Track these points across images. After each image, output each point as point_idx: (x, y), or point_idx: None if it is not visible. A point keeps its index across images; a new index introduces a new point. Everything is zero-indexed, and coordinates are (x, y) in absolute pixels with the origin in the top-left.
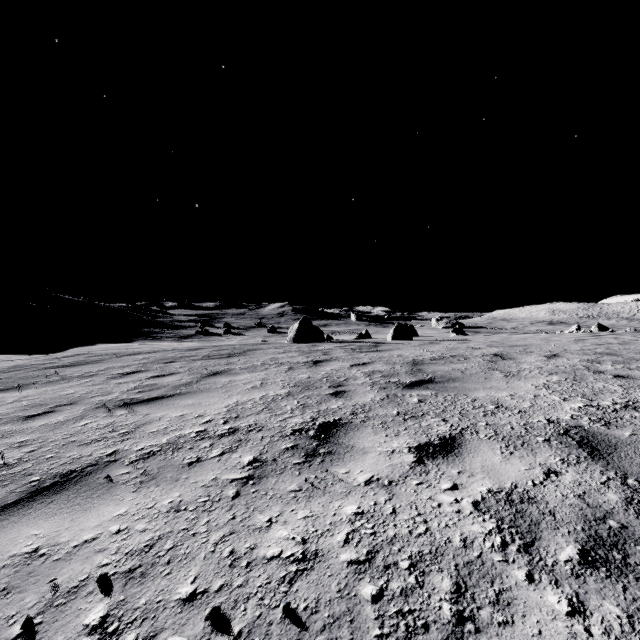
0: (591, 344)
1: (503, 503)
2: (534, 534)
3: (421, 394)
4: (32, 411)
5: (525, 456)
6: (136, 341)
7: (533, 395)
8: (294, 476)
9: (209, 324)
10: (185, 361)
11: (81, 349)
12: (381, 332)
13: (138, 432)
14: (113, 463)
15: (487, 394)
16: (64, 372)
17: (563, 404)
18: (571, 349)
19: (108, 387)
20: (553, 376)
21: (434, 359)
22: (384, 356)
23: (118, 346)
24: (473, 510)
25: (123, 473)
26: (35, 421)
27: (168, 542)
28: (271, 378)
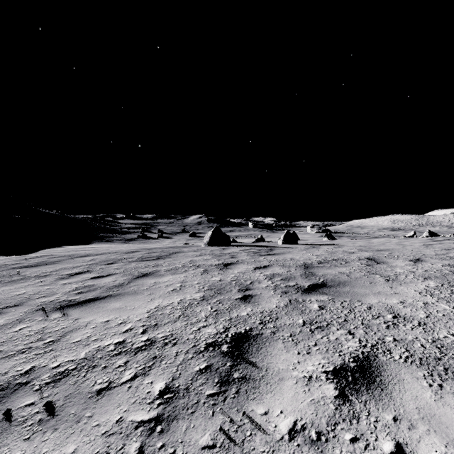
0: (440, 249)
1: None
2: None
3: (319, 299)
4: None
5: None
6: (94, 243)
7: (422, 303)
8: (207, 418)
9: (147, 230)
10: (122, 263)
11: (48, 251)
12: (271, 236)
13: (62, 342)
14: (23, 387)
15: (379, 300)
16: (25, 272)
17: None
18: (428, 254)
19: (54, 288)
20: (429, 281)
21: (321, 262)
22: (280, 259)
23: (77, 248)
24: None
25: (26, 404)
26: None
27: None
28: (189, 280)
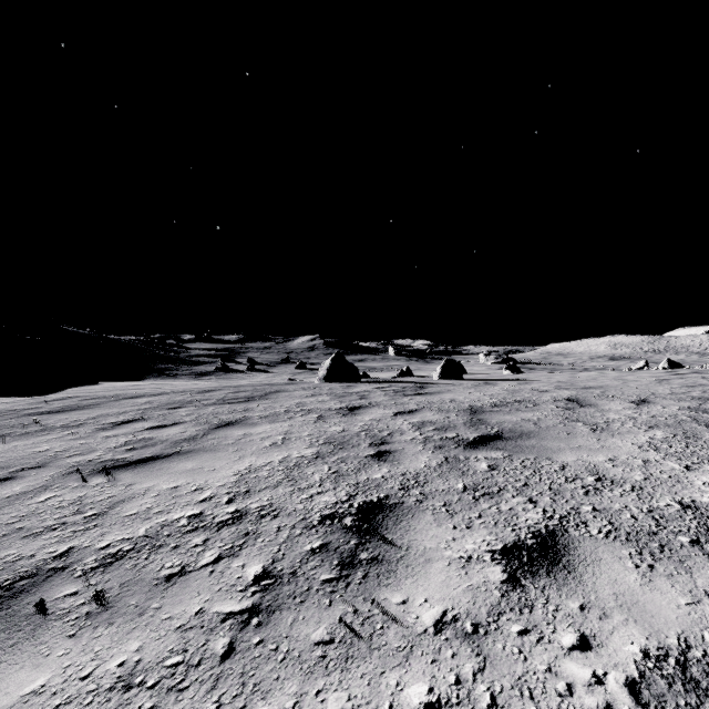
0: (680, 386)
1: (682, 688)
2: None
3: (490, 457)
4: None
5: (675, 574)
6: (147, 379)
7: (641, 460)
8: (322, 609)
9: (230, 359)
10: (194, 406)
11: (78, 390)
12: (423, 369)
13: (110, 515)
14: (59, 573)
15: (578, 458)
16: (46, 420)
17: (689, 476)
18: (660, 392)
19: (92, 442)
20: (655, 431)
21: (496, 405)
22: (434, 401)
23: (122, 386)
24: (634, 705)
25: (67, 594)
26: None
27: None
28: (296, 431)
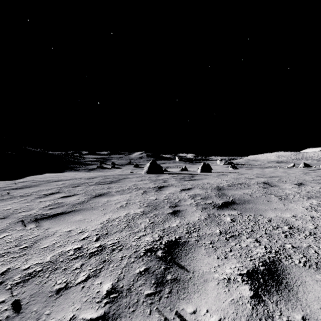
0: (316, 176)
1: None
2: None
3: (231, 214)
4: None
5: None
6: (65, 172)
7: (310, 216)
8: (145, 316)
9: (104, 163)
10: (84, 186)
11: (32, 177)
12: (192, 167)
13: (33, 247)
14: None
15: (276, 215)
16: (13, 193)
17: None
18: (307, 179)
19: (33, 204)
20: (312, 200)
21: (229, 186)
22: (199, 183)
23: (53, 175)
24: None
25: None
26: None
27: None
28: (133, 199)
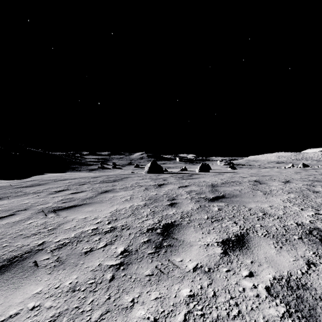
0: (305, 175)
1: (286, 289)
2: (315, 318)
3: (219, 205)
4: (3, 214)
5: (290, 250)
6: (67, 172)
7: (283, 206)
8: (148, 263)
9: (105, 163)
10: (90, 184)
11: (37, 177)
12: (192, 167)
13: (58, 229)
14: (40, 251)
15: (256, 205)
16: (25, 190)
17: (302, 212)
18: (295, 178)
19: (47, 199)
20: (291, 194)
21: (223, 183)
22: (196, 181)
23: (57, 175)
24: (267, 295)
25: (45, 259)
26: (3, 220)
27: (64, 319)
28: (135, 194)
